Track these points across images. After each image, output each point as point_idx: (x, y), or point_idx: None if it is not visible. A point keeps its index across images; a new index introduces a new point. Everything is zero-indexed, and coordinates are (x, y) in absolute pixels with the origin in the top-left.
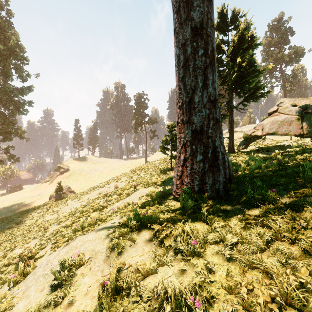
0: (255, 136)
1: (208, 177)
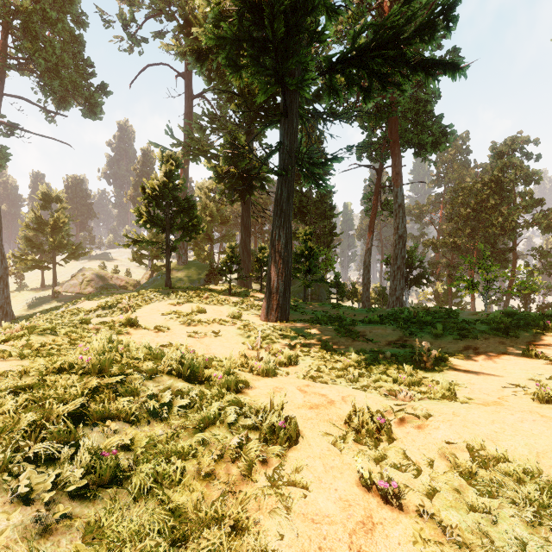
0: (59, 292)
1: (4, 319)
